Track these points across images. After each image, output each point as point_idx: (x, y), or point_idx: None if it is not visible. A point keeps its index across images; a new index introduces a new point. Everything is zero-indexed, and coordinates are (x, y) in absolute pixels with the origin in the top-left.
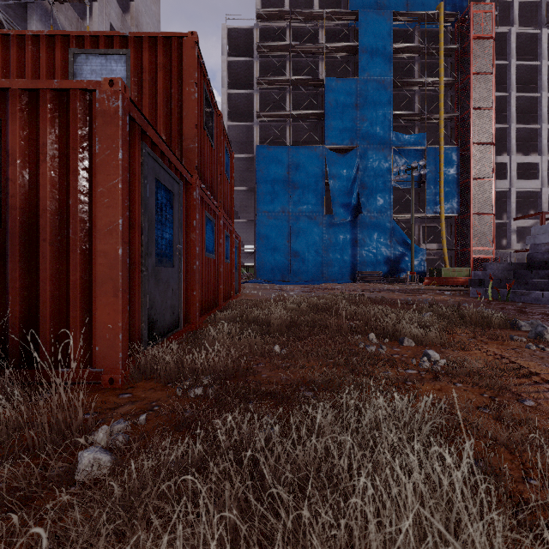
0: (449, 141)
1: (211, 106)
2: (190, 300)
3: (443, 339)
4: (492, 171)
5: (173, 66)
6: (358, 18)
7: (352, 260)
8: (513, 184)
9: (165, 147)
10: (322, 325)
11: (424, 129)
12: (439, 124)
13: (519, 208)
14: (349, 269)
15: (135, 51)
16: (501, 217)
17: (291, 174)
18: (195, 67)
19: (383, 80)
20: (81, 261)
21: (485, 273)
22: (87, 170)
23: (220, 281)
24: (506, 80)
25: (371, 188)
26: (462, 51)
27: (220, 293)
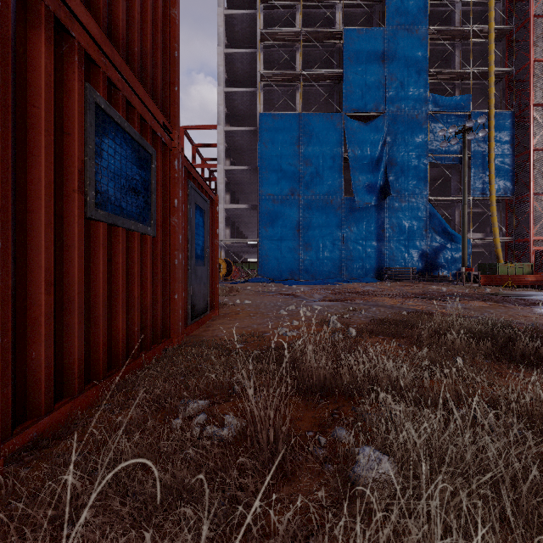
0: (497, 105)
1: None
2: None
3: None
4: None
5: None
6: None
7: (378, 253)
8: None
9: None
10: None
11: (465, 92)
12: (489, 83)
13: None
14: (374, 265)
15: None
16: None
17: (301, 148)
18: None
19: (417, 29)
20: None
21: None
22: None
23: None
24: None
25: (401, 164)
26: None
27: None
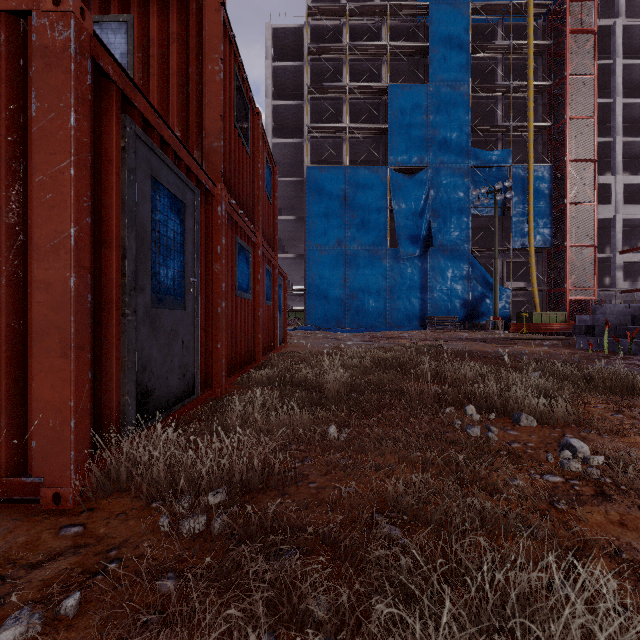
0: (539, 158)
1: (245, 99)
2: (212, 355)
3: (579, 415)
4: (594, 195)
5: (191, 36)
6: (428, 12)
7: (422, 302)
8: (619, 209)
9: (168, 134)
10: (394, 390)
11: (508, 144)
12: (528, 138)
13: (625, 240)
14: (418, 314)
15: (140, 18)
16: (603, 250)
17: (348, 200)
18: (220, 37)
19: (459, 85)
20: (8, 297)
21: (595, 318)
22: (19, 147)
23: (257, 329)
24: (610, 83)
25: (444, 216)
26: (556, 48)
27: (257, 344)
